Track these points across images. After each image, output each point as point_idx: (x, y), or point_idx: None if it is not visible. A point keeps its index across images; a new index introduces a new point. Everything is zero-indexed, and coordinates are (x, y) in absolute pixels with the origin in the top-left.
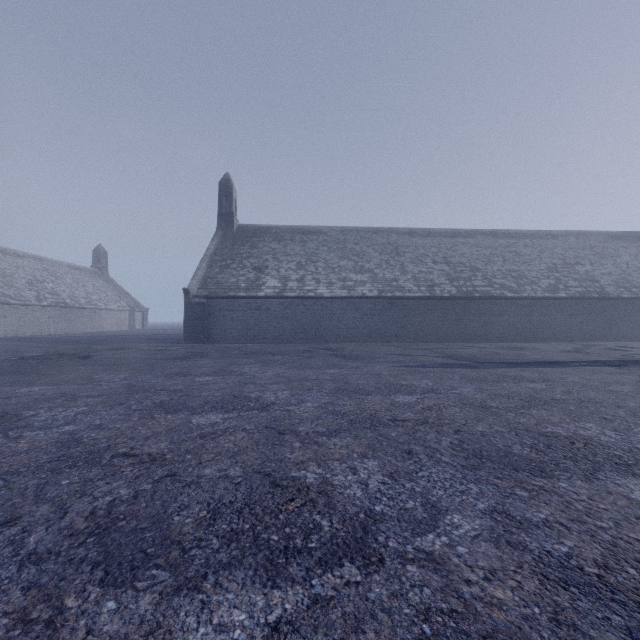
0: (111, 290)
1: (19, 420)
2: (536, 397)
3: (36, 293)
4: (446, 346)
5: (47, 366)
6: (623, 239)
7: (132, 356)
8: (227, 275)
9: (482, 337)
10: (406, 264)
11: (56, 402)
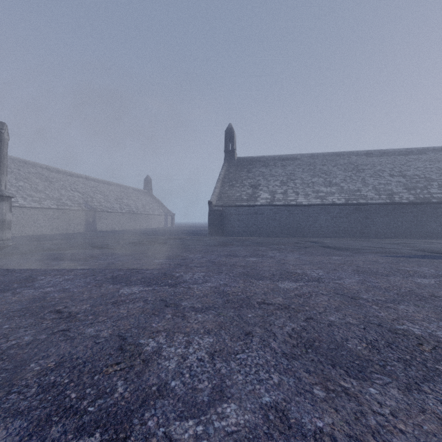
0: (154, 203)
1: (177, 278)
2: None
3: (119, 205)
4: (409, 242)
5: (150, 248)
6: None
7: (188, 243)
8: (234, 191)
9: (439, 235)
10: (366, 178)
11: (183, 269)
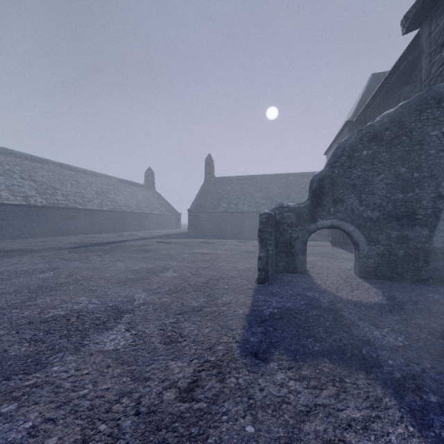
0: None
1: None
2: (143, 249)
3: None
4: (49, 239)
5: None
6: (124, 183)
7: None
8: None
9: (64, 233)
10: None
11: None
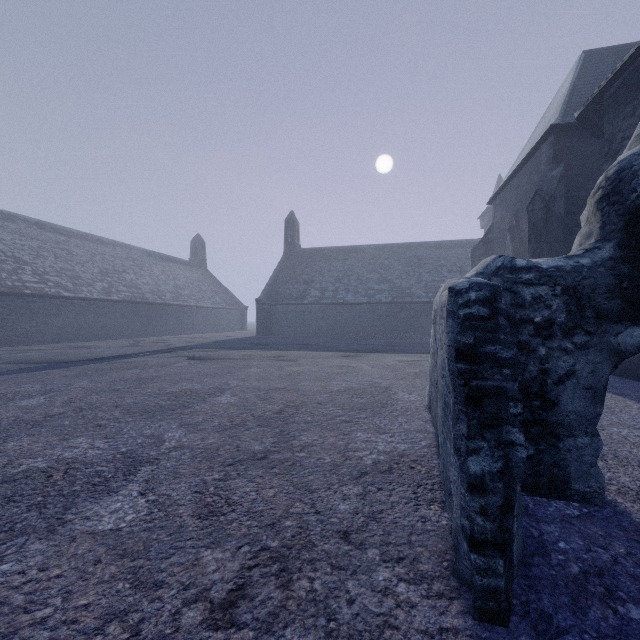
0: None
1: None
2: (142, 377)
3: None
4: None
5: None
6: (154, 257)
7: None
8: None
9: (35, 339)
10: None
11: None
